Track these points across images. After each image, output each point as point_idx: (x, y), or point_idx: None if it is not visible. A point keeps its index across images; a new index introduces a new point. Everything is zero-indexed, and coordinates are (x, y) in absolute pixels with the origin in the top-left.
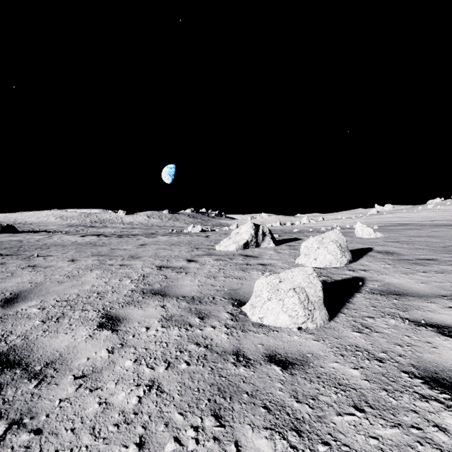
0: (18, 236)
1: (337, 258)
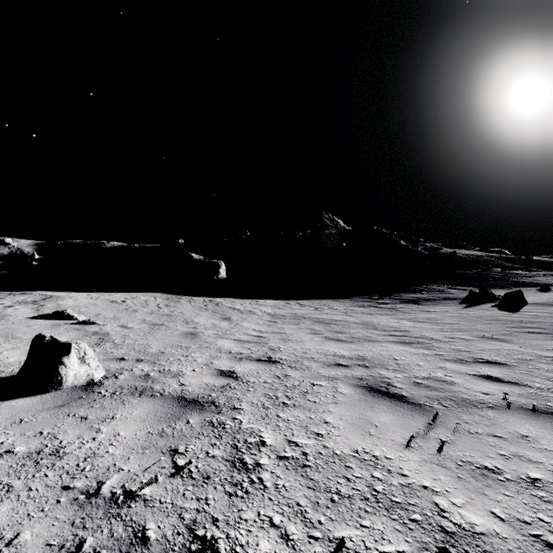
0: None
1: None
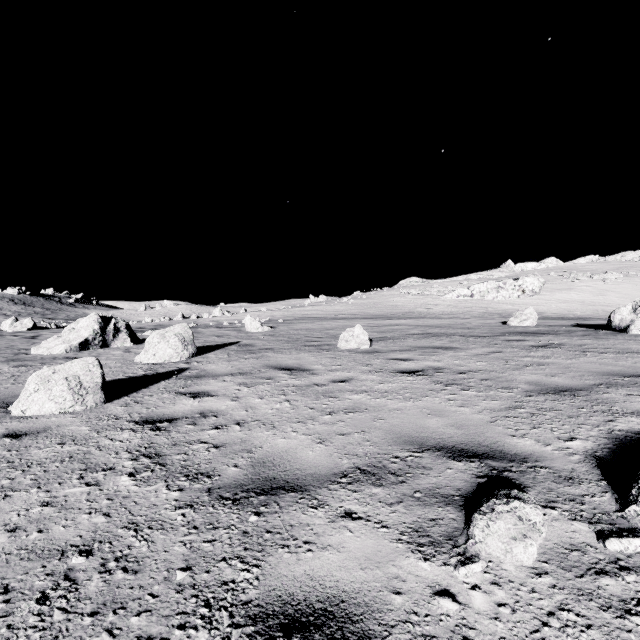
0: None
1: (179, 352)
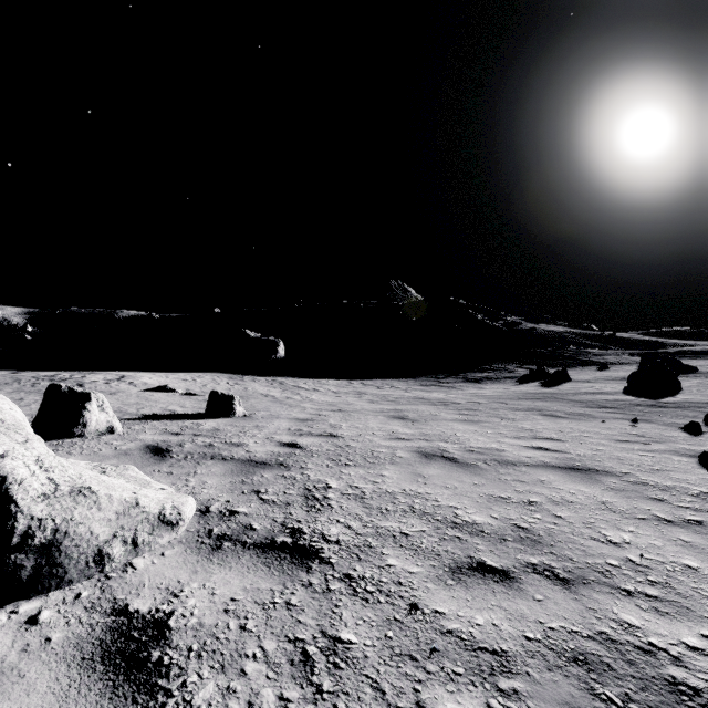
0: None
1: None
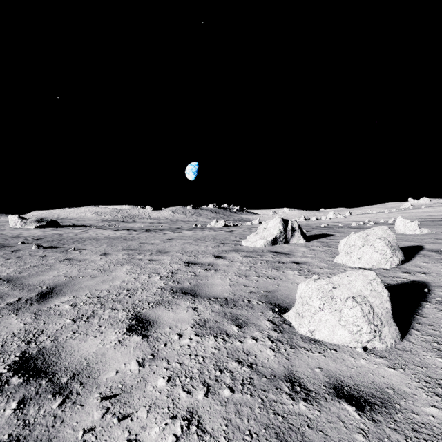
0: (59, 230)
1: (387, 257)
